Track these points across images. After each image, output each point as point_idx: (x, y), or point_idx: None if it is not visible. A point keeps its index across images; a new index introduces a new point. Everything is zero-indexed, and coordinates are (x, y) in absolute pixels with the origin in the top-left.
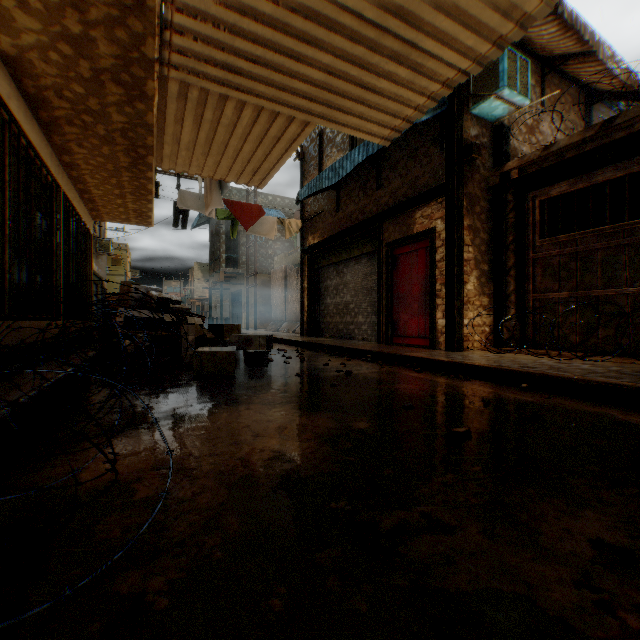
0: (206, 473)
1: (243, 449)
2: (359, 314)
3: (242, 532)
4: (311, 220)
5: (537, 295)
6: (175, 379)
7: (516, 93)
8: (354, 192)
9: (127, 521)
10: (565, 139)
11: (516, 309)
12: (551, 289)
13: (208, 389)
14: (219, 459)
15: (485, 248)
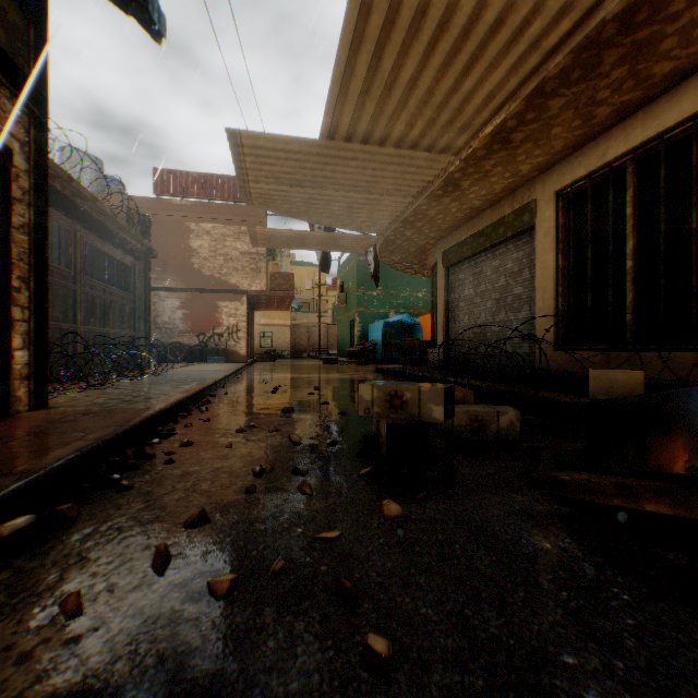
0: None
1: None
2: None
3: None
4: None
5: None
6: None
7: None
8: None
9: None
10: None
11: None
12: None
13: None
14: None
15: None
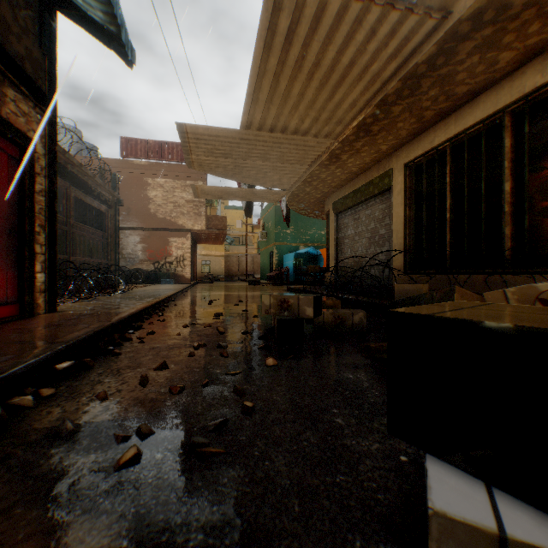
0: None
1: None
2: None
3: None
4: None
5: None
6: None
7: None
8: None
9: None
10: None
11: None
12: None
13: None
14: None
15: None
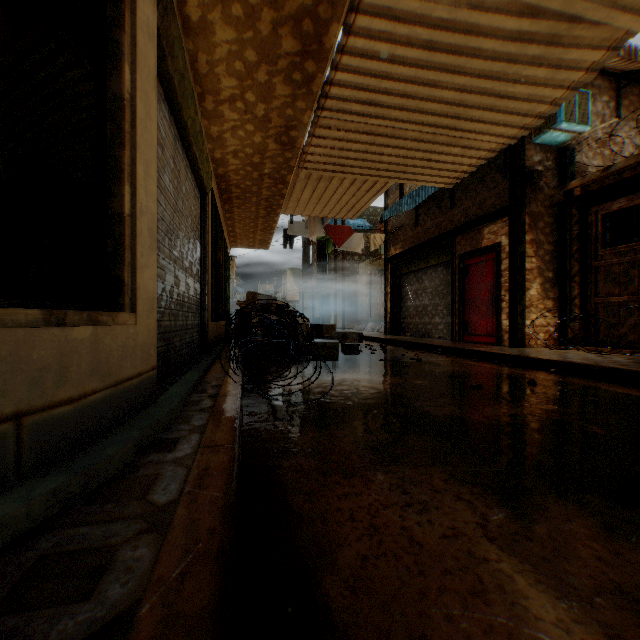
0: (340, 390)
1: (354, 386)
2: (436, 315)
3: (360, 402)
4: (393, 233)
5: (598, 299)
6: (300, 359)
7: (574, 124)
8: (431, 210)
9: (316, 397)
10: (621, 162)
11: (579, 311)
12: (611, 293)
13: (324, 365)
14: (344, 387)
15: (549, 258)
